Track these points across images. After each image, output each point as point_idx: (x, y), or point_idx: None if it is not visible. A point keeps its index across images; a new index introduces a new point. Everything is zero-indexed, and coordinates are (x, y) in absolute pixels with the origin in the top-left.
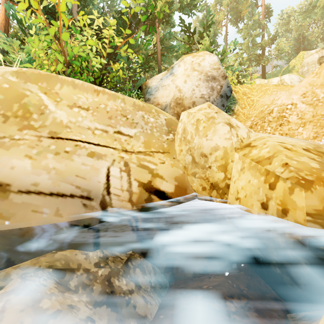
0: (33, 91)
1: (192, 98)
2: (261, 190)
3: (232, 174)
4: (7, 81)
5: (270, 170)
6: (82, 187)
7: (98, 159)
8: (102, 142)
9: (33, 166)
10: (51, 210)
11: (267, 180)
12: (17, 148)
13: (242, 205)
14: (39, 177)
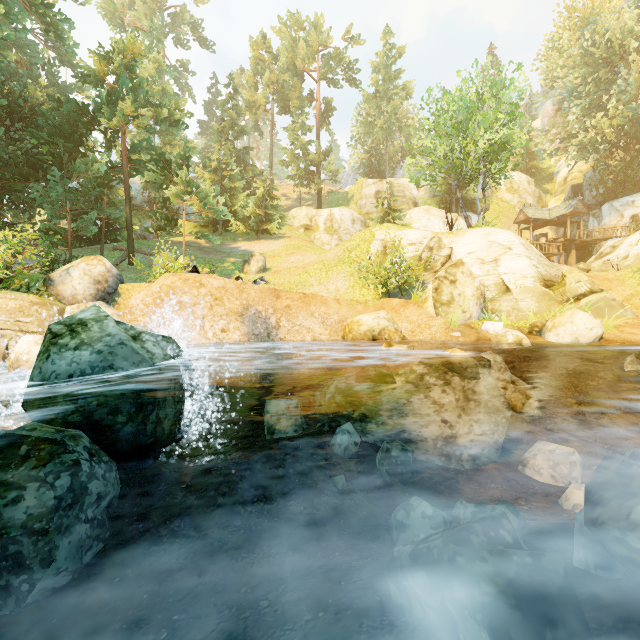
0: None
1: (83, 294)
2: None
3: None
4: None
5: None
6: None
7: (1, 337)
8: (4, 327)
9: None
10: None
11: None
12: None
13: None
14: None
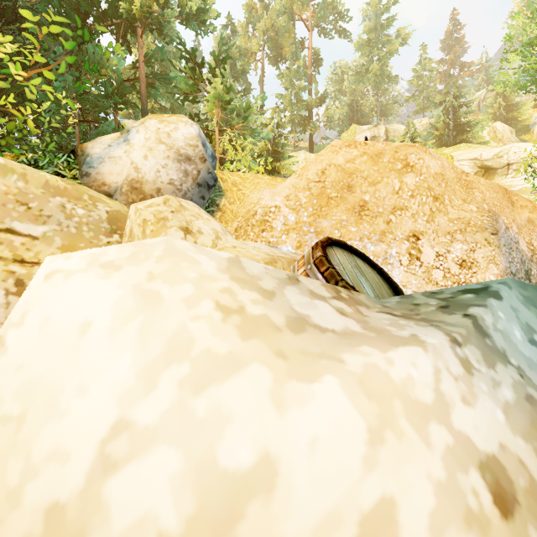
0: None
1: (157, 183)
2: None
3: None
4: None
5: None
6: None
7: None
8: None
9: None
10: None
11: None
12: None
13: None
14: None
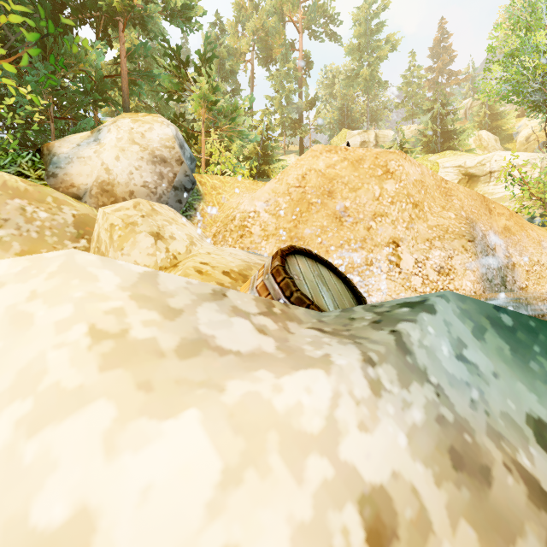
0: None
1: (129, 185)
2: None
3: None
4: None
5: None
6: None
7: None
8: None
9: None
10: None
11: None
12: None
13: None
14: None
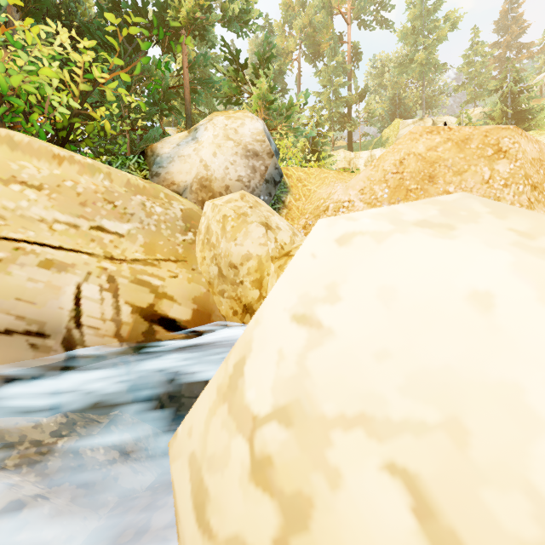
0: None
1: (225, 180)
2: None
3: (267, 291)
4: None
5: None
6: (28, 317)
7: (59, 271)
8: (67, 244)
9: None
10: None
11: None
12: None
13: None
14: None
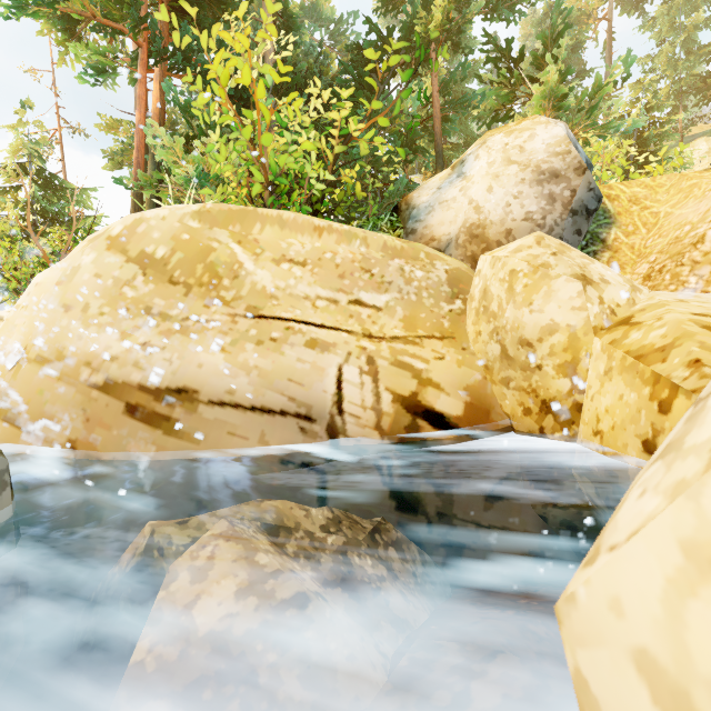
0: (222, 241)
1: (505, 222)
2: (644, 414)
3: (587, 382)
4: (187, 229)
5: (661, 374)
6: (298, 399)
7: (323, 351)
8: (328, 321)
9: (227, 364)
10: (254, 435)
11: (654, 395)
12: (205, 335)
13: (605, 445)
14: (235, 381)
